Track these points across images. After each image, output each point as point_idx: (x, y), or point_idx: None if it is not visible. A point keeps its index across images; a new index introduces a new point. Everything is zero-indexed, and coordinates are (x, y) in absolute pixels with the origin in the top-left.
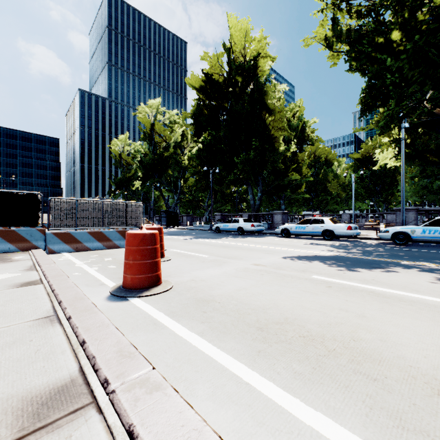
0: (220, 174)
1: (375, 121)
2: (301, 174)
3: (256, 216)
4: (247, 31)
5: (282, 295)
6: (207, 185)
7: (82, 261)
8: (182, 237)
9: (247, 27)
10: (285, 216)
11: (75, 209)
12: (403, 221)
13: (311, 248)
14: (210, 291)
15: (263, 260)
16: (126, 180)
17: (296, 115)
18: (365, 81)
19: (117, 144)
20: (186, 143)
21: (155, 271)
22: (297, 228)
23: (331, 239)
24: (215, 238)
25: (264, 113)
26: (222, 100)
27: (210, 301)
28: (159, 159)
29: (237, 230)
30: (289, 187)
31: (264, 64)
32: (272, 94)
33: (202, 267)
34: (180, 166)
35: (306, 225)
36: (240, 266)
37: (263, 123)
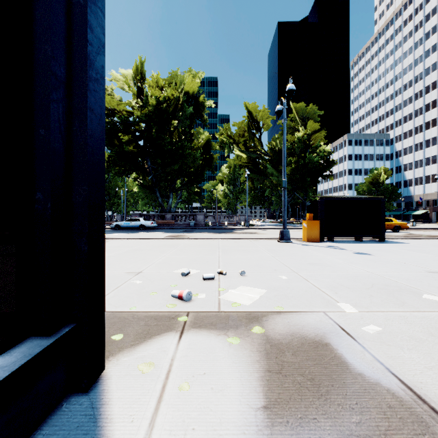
0: None
1: None
2: None
3: None
4: None
5: None
6: None
7: None
8: None
9: None
10: None
11: None
12: (126, 220)
13: None
14: None
15: None
16: None
17: None
18: None
19: None
20: None
21: None
22: None
23: None
24: None
25: None
26: None
27: None
28: None
29: None
30: None
31: None
32: None
33: None
34: None
35: None
36: None
37: None
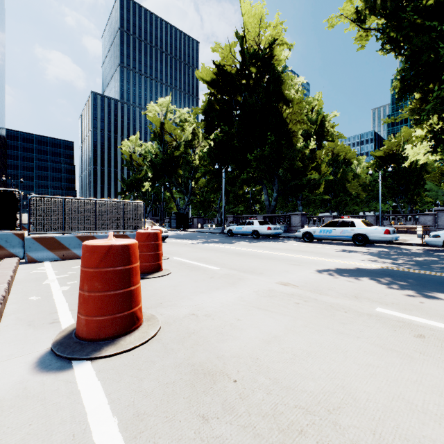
0: (232, 174)
1: (409, 109)
2: (320, 172)
3: (272, 218)
4: (262, 18)
5: (349, 359)
6: (219, 185)
7: (58, 275)
8: (190, 241)
9: (262, 13)
10: (304, 218)
11: (61, 209)
12: None
13: (345, 257)
14: (219, 343)
15: (291, 275)
16: (136, 181)
17: (314, 109)
18: (401, 61)
19: (128, 144)
20: (197, 142)
21: (128, 307)
22: (321, 232)
23: (363, 245)
24: (227, 243)
25: (281, 105)
26: (235, 93)
27: (217, 375)
28: (169, 159)
29: (252, 233)
30: (306, 187)
31: (280, 53)
32: (290, 83)
33: (209, 288)
34: (191, 166)
35: (333, 228)
36: (261, 286)
37: (280, 116)
